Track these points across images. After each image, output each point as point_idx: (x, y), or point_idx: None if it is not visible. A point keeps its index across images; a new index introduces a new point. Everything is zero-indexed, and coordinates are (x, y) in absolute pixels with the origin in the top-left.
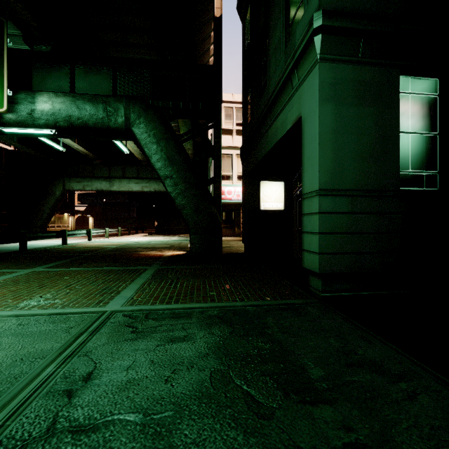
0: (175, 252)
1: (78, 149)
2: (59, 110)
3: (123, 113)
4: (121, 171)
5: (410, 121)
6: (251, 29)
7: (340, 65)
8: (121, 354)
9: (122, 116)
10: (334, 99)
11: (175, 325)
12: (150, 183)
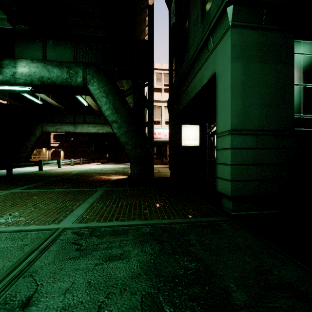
0: (119, 176)
1: (51, 102)
2: (34, 72)
3: (81, 75)
4: (83, 118)
5: (302, 75)
6: (175, 13)
7: (247, 30)
8: (63, 274)
9: (80, 77)
10: (242, 57)
11: (114, 242)
12: (103, 127)
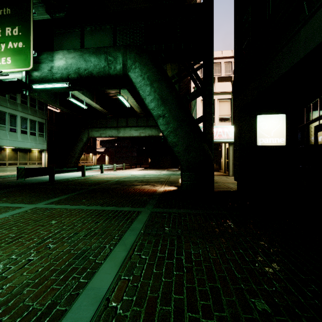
0: (166, 187)
1: (96, 107)
2: (70, 64)
3: (121, 60)
4: (125, 122)
5: None
6: None
7: None
8: None
9: (120, 63)
10: None
11: None
12: (145, 130)
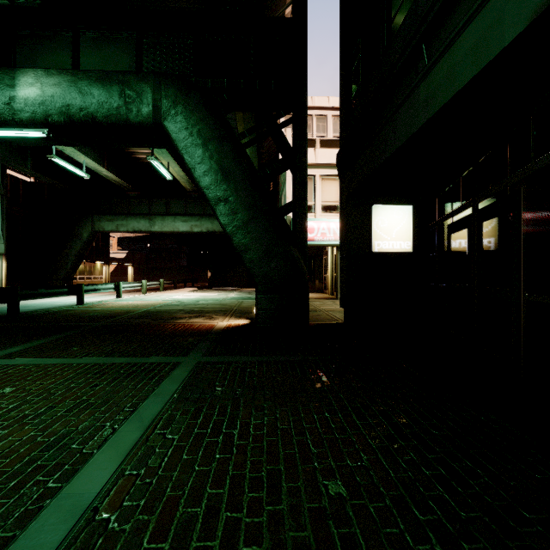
0: (232, 320)
1: (108, 176)
2: (51, 96)
3: (151, 98)
4: (165, 206)
5: None
6: None
7: None
8: None
9: (148, 104)
10: None
11: None
12: (201, 221)
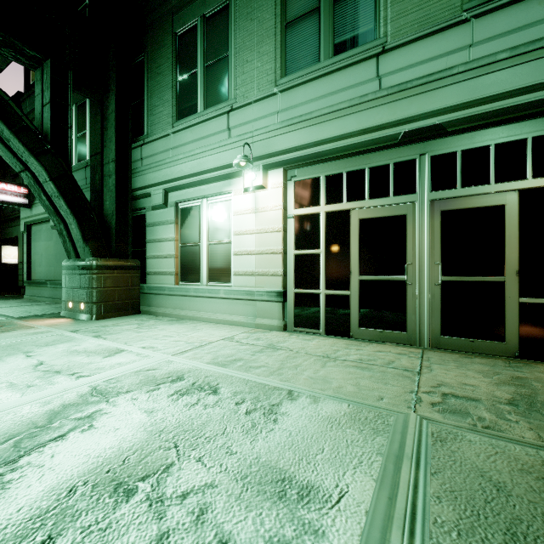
0: None
1: None
2: None
3: None
4: None
5: None
6: None
7: None
8: None
9: None
10: None
11: None
12: None
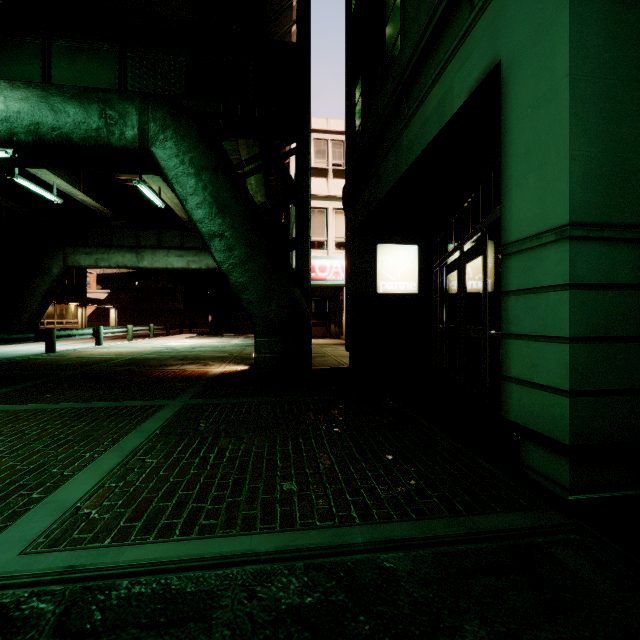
0: (229, 366)
1: (85, 201)
2: (17, 113)
3: (136, 121)
4: (156, 238)
5: None
6: None
7: None
8: None
9: (133, 127)
10: None
11: None
12: (200, 256)
